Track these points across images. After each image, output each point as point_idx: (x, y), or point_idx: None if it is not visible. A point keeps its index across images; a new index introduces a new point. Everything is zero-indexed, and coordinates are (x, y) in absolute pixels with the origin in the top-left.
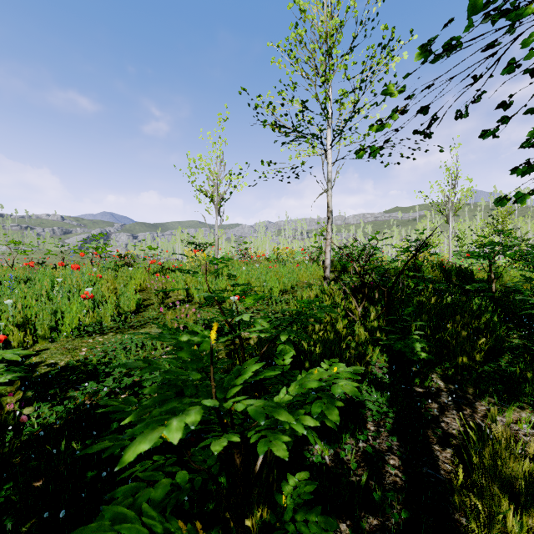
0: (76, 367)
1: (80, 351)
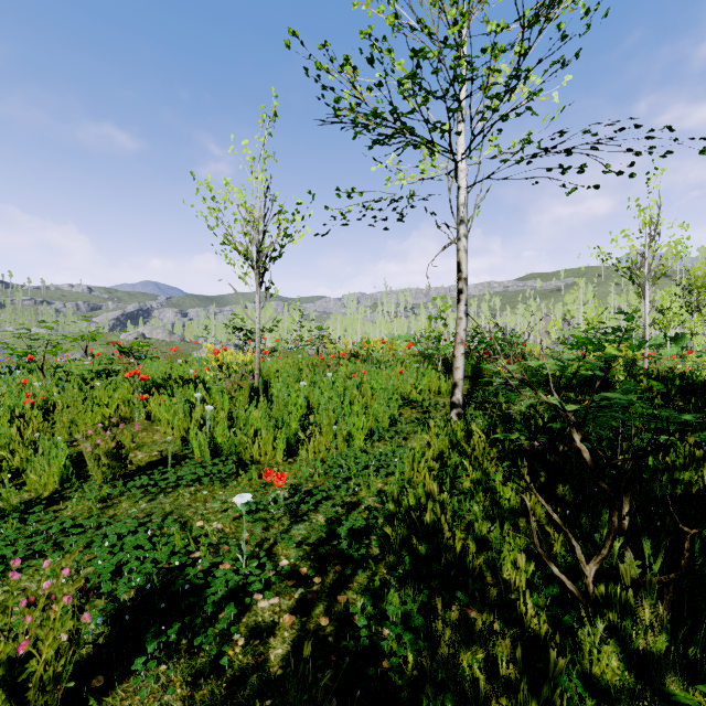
0: None
1: None
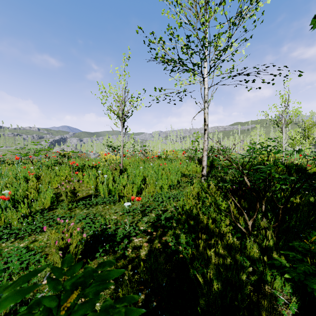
0: None
1: None
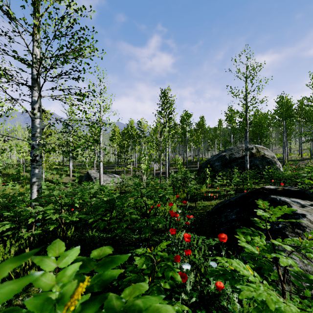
0: None
1: None
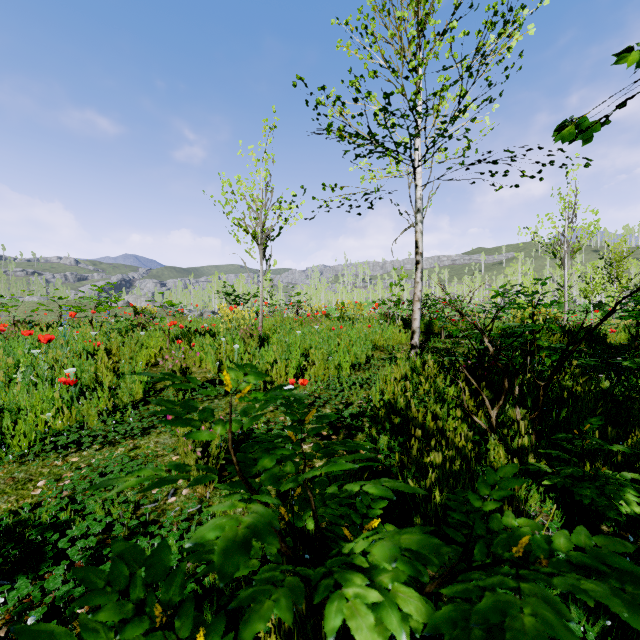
0: (13, 529)
1: (34, 486)
